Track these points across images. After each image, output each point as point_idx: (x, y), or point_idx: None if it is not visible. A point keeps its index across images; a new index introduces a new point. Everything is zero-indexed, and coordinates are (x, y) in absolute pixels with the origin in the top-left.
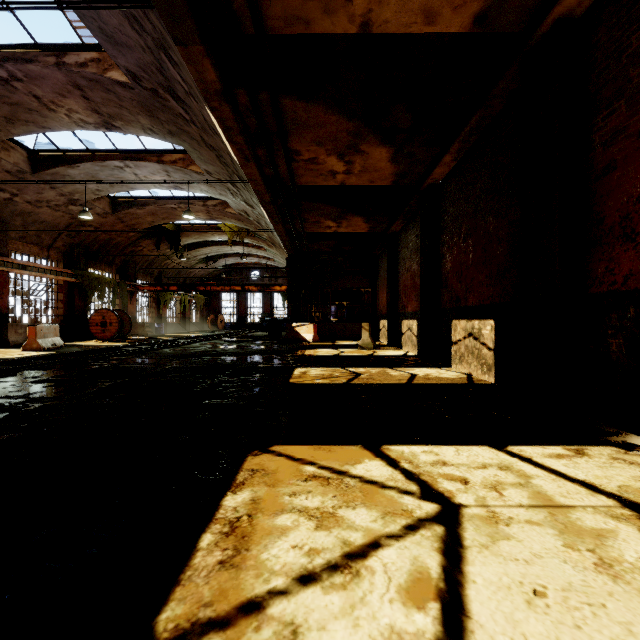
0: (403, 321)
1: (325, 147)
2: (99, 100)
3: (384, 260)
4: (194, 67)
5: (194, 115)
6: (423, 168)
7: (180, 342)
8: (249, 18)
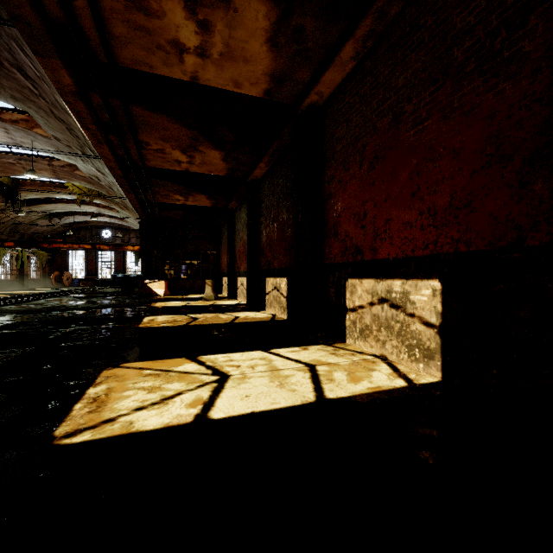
0: (238, 278)
1: (170, 143)
2: None
3: (226, 229)
4: (51, 72)
5: (44, 93)
6: (247, 168)
7: (21, 299)
8: (103, 52)
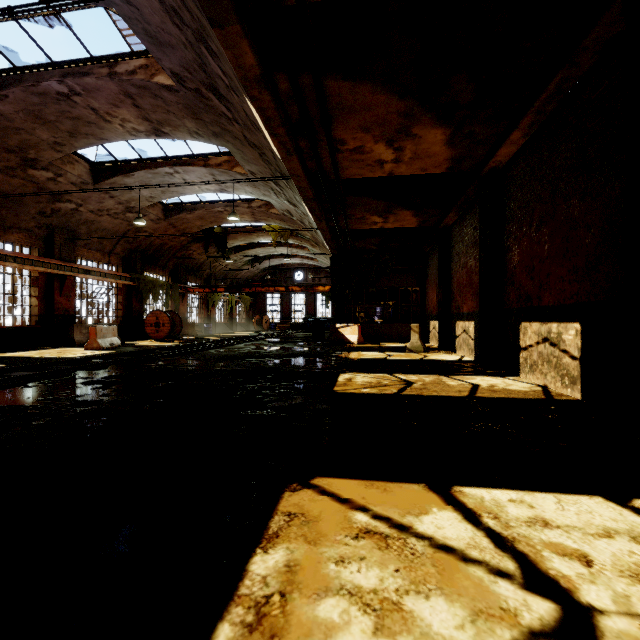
0: (457, 322)
1: (372, 133)
2: (148, 107)
3: (434, 257)
4: (232, 52)
5: (236, 112)
6: (484, 150)
7: (226, 343)
8: None
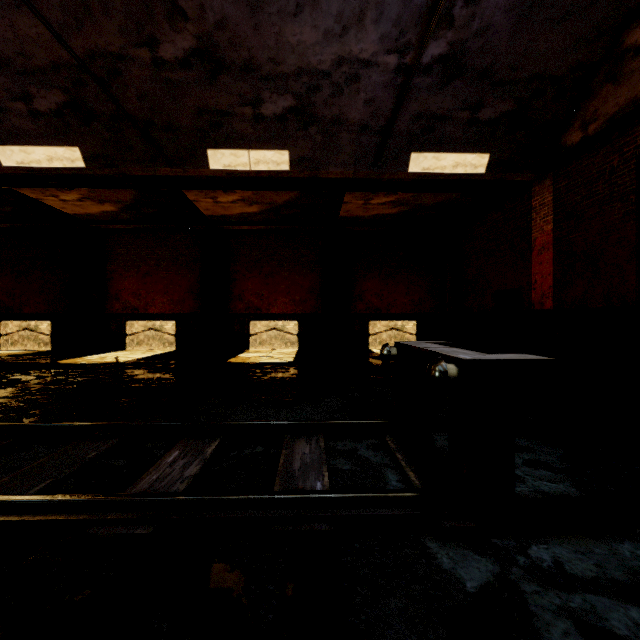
0: None
1: None
2: None
3: None
4: None
5: None
6: None
7: None
8: None
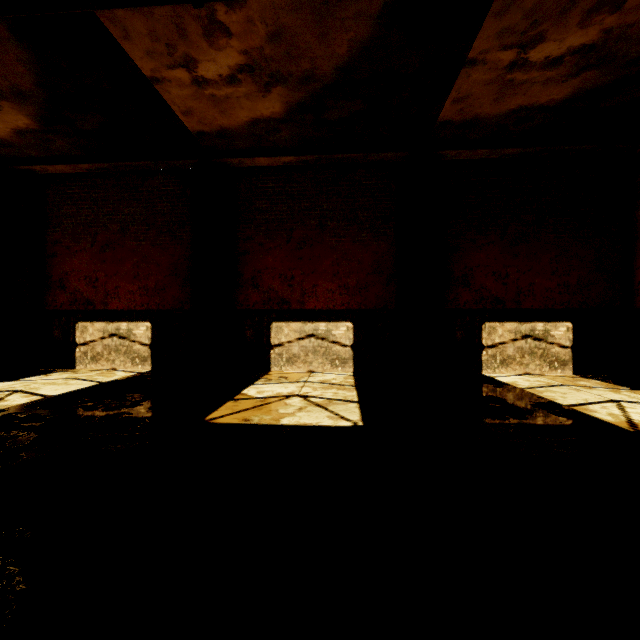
0: None
1: None
2: None
3: None
4: None
5: None
6: None
7: None
8: None
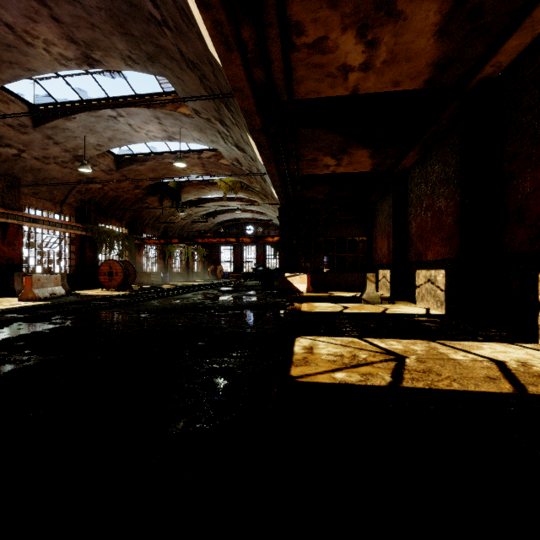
0: (417, 271)
1: (341, 9)
2: (69, 20)
3: (384, 205)
4: None
5: (162, 3)
6: (483, 46)
7: (173, 292)
8: None
